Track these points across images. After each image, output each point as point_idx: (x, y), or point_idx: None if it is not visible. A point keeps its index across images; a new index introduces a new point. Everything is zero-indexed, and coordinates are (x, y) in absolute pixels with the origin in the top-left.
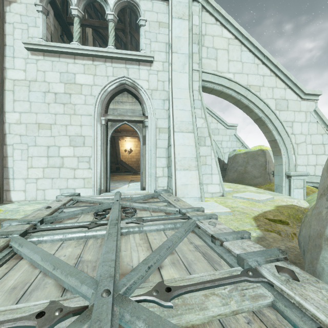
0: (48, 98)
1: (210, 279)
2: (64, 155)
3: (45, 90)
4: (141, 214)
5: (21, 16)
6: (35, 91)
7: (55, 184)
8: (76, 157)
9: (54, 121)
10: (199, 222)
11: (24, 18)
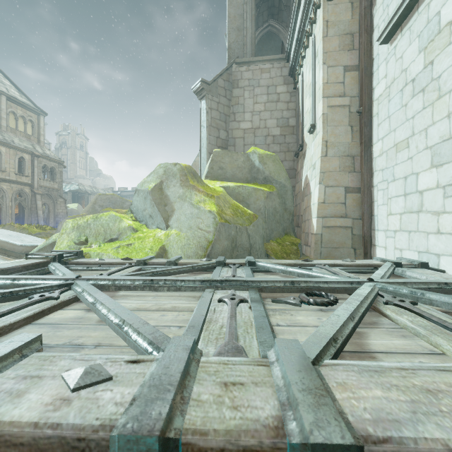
0: (405, 96)
1: (1, 320)
2: (424, 188)
3: (402, 86)
4: (315, 315)
5: (383, 3)
6: (393, 97)
7: (412, 242)
8: (439, 187)
9: (410, 131)
10: (142, 357)
11: (385, 1)
